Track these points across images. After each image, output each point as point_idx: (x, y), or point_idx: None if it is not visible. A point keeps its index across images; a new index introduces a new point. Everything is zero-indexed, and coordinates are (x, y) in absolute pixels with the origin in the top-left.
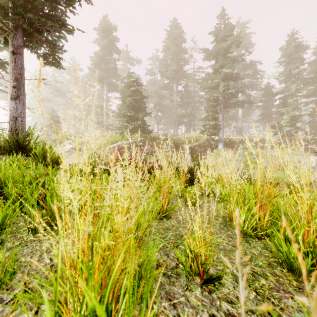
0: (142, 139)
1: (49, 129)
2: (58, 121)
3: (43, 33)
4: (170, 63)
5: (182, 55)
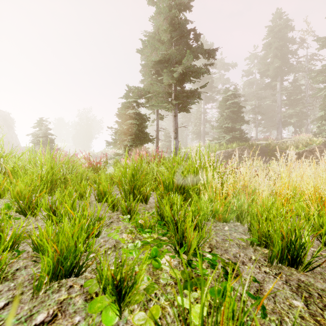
0: (239, 147)
1: (164, 143)
2: (169, 137)
3: (187, 102)
4: (271, 60)
5: (288, 47)
